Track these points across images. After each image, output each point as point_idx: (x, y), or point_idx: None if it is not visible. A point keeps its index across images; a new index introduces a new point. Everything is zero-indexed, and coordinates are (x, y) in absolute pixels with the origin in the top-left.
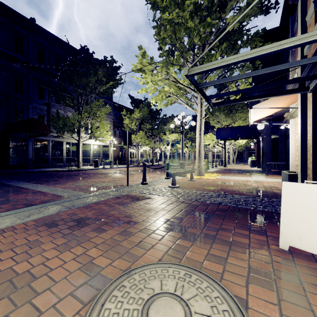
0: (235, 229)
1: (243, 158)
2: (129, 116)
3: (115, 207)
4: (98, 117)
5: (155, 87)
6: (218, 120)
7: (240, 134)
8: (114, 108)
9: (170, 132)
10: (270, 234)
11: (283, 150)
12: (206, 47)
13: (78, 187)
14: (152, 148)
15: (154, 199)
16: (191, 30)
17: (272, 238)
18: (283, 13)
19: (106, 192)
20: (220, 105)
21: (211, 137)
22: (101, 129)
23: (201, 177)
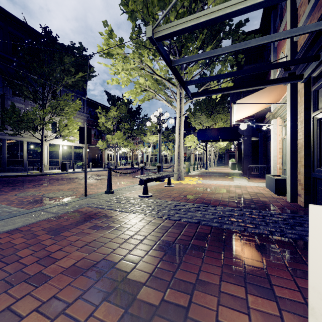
0: (221, 279)
1: (223, 160)
2: (105, 114)
3: (41, 237)
4: (66, 113)
5: (128, 78)
6: (200, 121)
7: (221, 136)
8: (88, 105)
9: (151, 133)
10: (278, 290)
11: (263, 153)
12: (186, 34)
13: (19, 199)
14: (132, 150)
15: (111, 217)
16: (166, 3)
17: (285, 303)
18: (265, 8)
19: (48, 208)
20: (200, 95)
21: (193, 139)
22: (69, 126)
23: (181, 181)
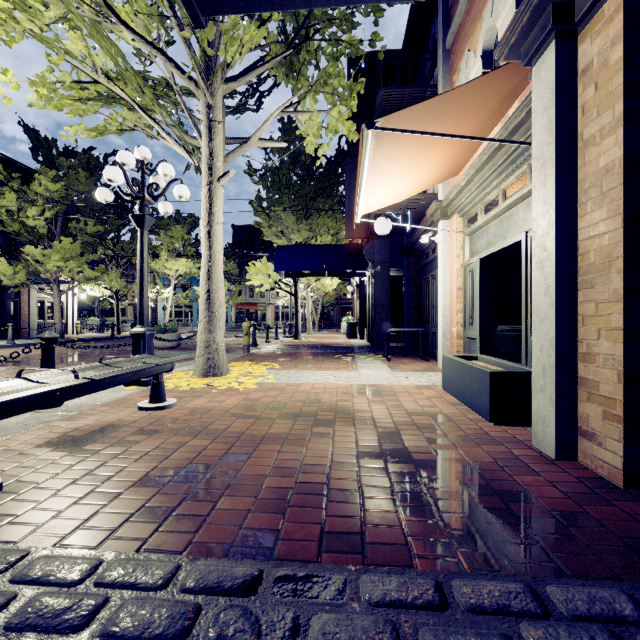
0: None
1: (331, 319)
2: (18, 188)
3: None
4: None
5: (6, 10)
6: (281, 227)
7: (328, 264)
8: None
9: (173, 253)
10: None
11: (412, 301)
12: None
13: None
14: (117, 291)
15: None
16: None
17: None
18: None
19: None
20: None
21: (266, 268)
22: None
23: (213, 381)
